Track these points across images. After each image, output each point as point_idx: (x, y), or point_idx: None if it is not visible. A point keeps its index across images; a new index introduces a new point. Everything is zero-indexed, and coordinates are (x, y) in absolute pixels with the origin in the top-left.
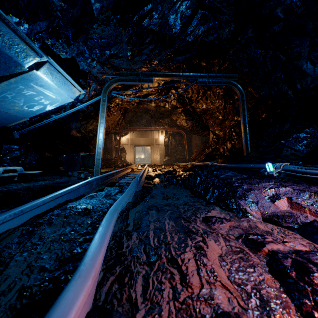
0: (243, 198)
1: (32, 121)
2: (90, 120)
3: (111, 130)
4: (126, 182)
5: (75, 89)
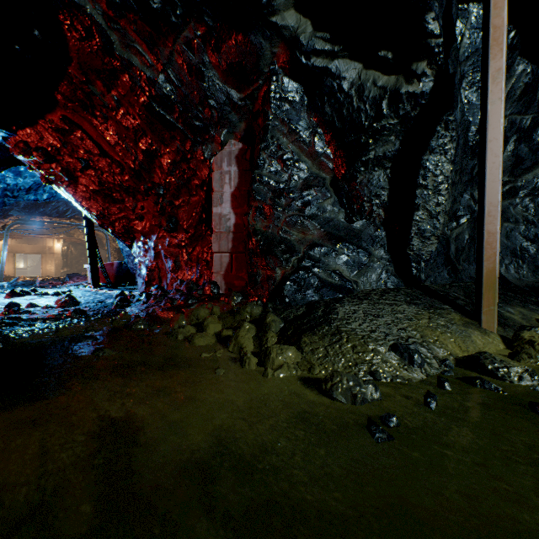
0: (71, 279)
1: None
2: None
3: None
4: None
5: None
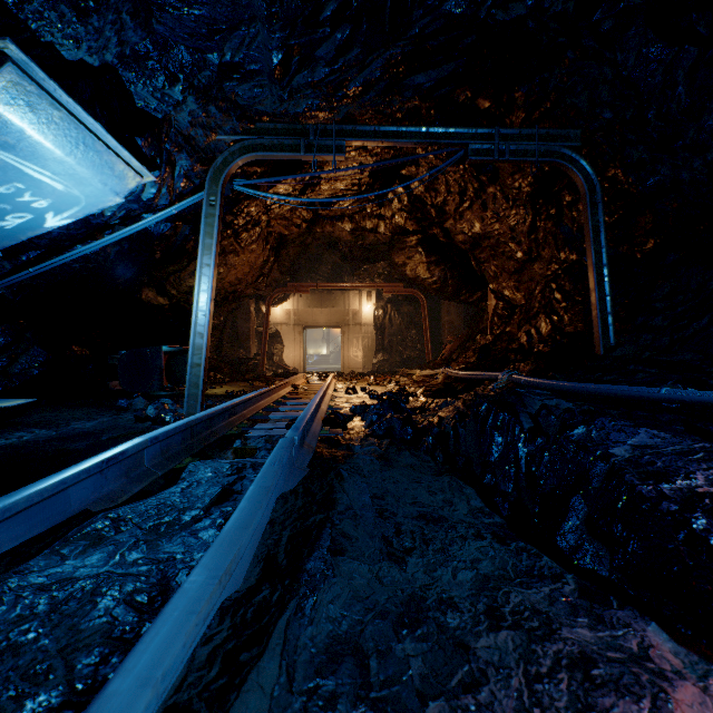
0: None
1: (21, 263)
2: (188, 264)
3: (245, 291)
4: (267, 434)
5: (123, 167)
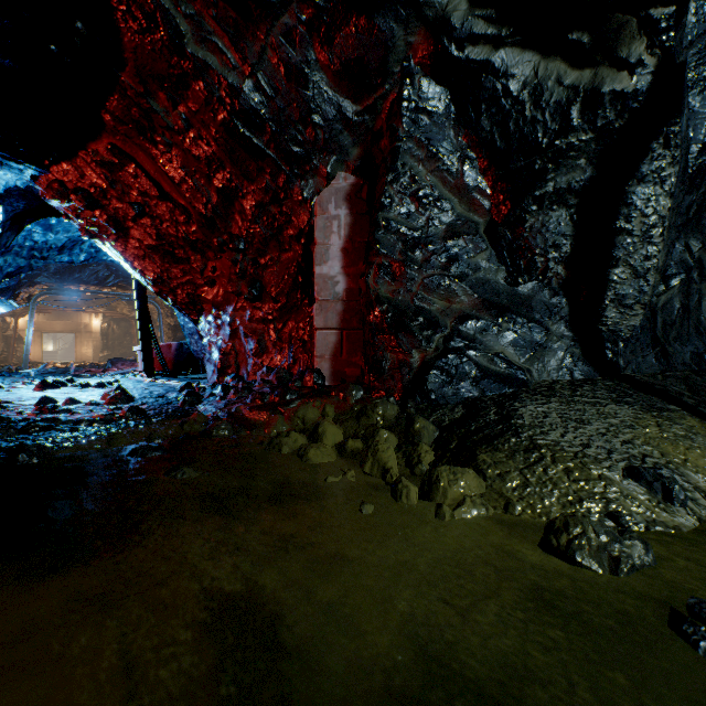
0: (114, 365)
1: None
2: None
3: (6, 314)
4: None
5: None
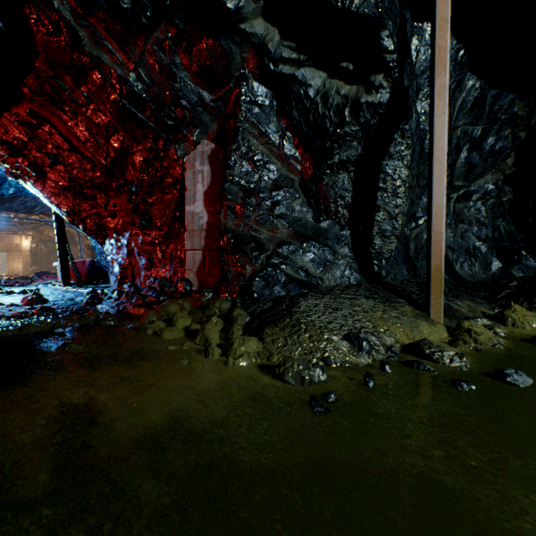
0: (40, 277)
1: None
2: None
3: None
4: None
5: None
